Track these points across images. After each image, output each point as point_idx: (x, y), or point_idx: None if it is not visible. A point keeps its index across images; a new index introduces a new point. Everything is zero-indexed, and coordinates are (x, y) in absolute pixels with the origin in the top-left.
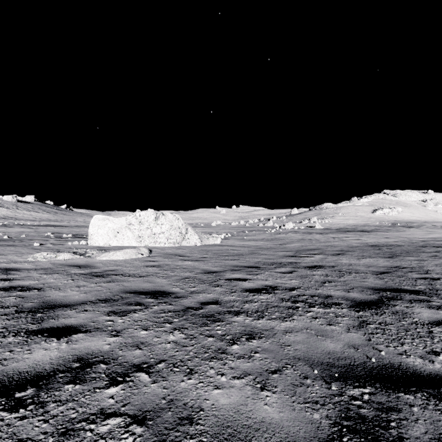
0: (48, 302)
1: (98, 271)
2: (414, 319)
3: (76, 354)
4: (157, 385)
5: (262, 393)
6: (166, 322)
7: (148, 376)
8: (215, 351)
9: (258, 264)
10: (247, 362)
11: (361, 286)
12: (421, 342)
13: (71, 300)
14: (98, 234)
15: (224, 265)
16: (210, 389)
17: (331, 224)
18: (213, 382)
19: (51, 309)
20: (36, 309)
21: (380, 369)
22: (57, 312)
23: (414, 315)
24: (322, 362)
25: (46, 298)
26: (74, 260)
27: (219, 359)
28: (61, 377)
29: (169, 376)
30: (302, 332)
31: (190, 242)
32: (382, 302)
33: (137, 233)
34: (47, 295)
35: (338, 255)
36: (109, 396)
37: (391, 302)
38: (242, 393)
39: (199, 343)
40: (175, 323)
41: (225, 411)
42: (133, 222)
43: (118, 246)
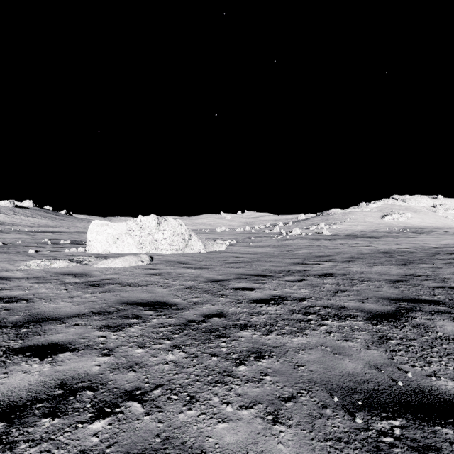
0: (36, 315)
1: (94, 280)
2: (437, 333)
3: (59, 378)
4: (150, 418)
5: (275, 427)
6: (164, 338)
7: (141, 405)
8: (220, 374)
9: (265, 272)
10: (256, 386)
11: (376, 296)
12: (450, 360)
13: (62, 312)
14: (97, 240)
15: (229, 273)
16: (214, 422)
17: (339, 230)
18: (217, 414)
19: (38, 323)
20: (22, 323)
21: (409, 394)
22: (44, 327)
23: (437, 329)
24: (342, 387)
25: (34, 311)
26: (70, 267)
27: (224, 383)
28: (39, 408)
29: (166, 405)
30: (316, 349)
31: (193, 248)
32: (400, 314)
33: (137, 239)
34: (36, 307)
35: (348, 263)
36: (93, 432)
37: (411, 314)
38: (251, 427)
39: (202, 363)
40: (175, 339)
41: (231, 452)
42: (134, 227)
43: (118, 253)
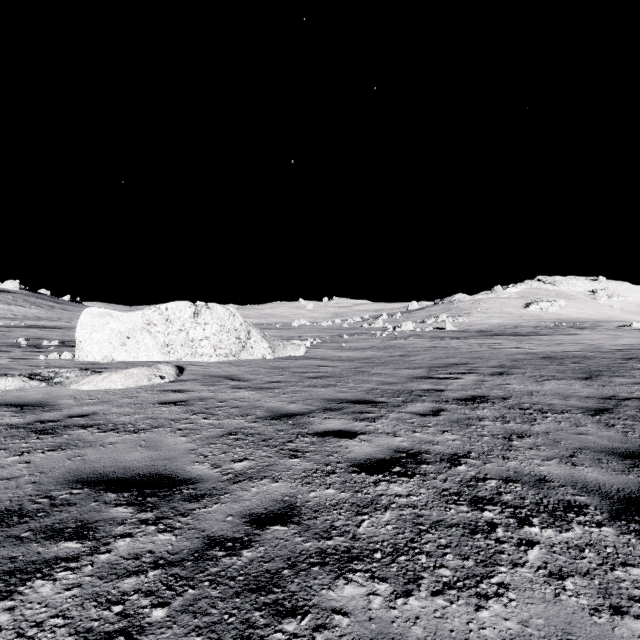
0: None
1: (52, 418)
2: None
3: None
4: None
5: None
6: (119, 634)
7: None
8: None
9: (372, 394)
10: None
11: (586, 446)
12: None
13: None
14: (92, 341)
15: (309, 398)
16: None
17: (468, 325)
18: None
19: None
20: None
21: None
22: None
23: None
24: None
25: None
26: (25, 390)
27: None
28: None
29: None
30: None
31: (254, 353)
32: None
33: (161, 338)
34: None
35: (500, 376)
36: None
37: None
38: None
39: None
40: (150, 636)
41: None
42: (155, 319)
43: (128, 361)
